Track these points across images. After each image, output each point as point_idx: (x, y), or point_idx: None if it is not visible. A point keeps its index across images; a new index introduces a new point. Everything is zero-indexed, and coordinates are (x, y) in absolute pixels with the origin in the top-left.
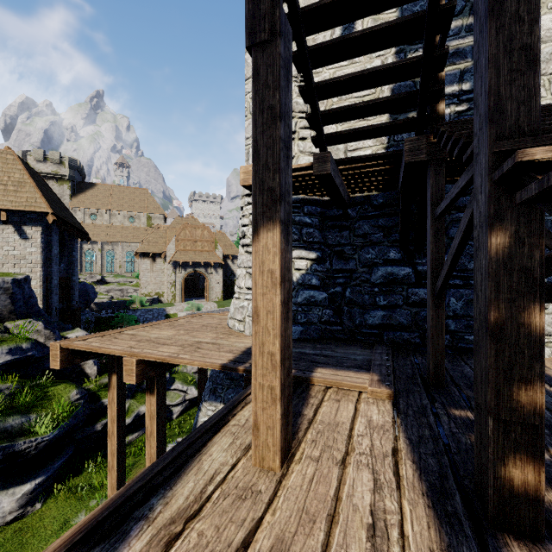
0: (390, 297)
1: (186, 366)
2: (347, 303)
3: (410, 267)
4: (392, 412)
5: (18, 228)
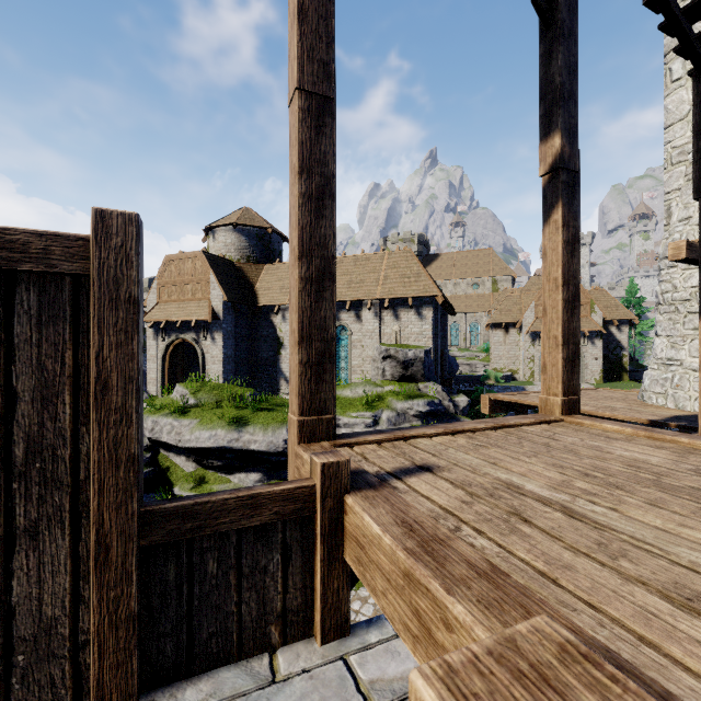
0: None
1: None
2: None
3: None
4: None
5: (417, 310)
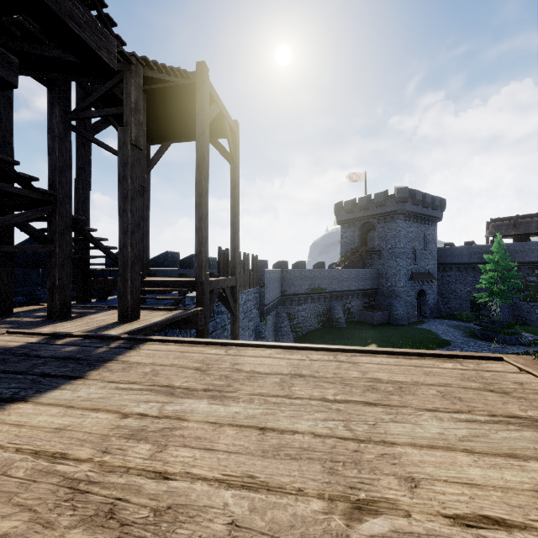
0: None
1: None
2: None
3: None
4: None
5: None
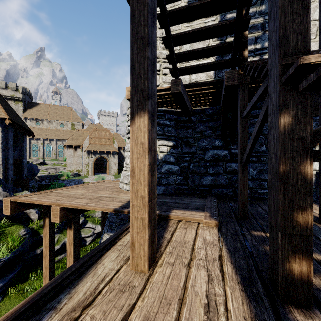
0: (215, 168)
1: (95, 213)
2: (190, 172)
3: (227, 151)
4: (217, 234)
5: None
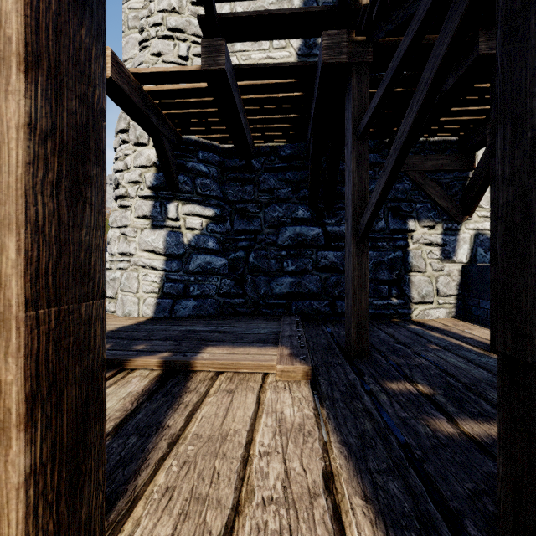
0: (299, 261)
1: None
2: (250, 270)
3: (319, 227)
4: (312, 399)
5: None
